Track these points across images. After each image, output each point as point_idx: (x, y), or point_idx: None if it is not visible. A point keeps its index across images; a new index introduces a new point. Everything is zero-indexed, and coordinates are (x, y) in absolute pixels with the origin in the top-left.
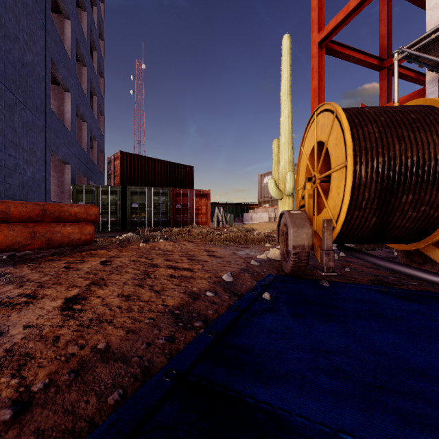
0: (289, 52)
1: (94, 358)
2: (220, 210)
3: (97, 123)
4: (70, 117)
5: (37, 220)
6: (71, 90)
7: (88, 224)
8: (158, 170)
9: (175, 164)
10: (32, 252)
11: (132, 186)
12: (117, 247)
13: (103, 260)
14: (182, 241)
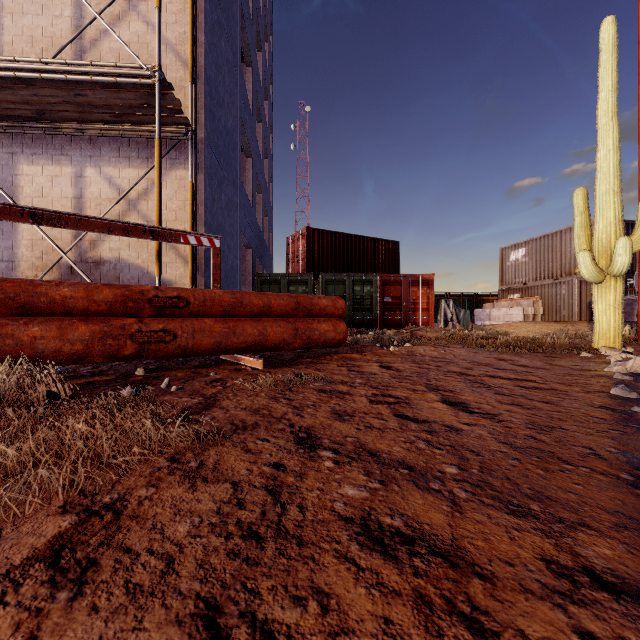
0: (614, 44)
1: (634, 460)
2: (449, 304)
3: (268, 193)
4: (252, 189)
5: (292, 315)
6: (253, 155)
7: (339, 320)
8: (351, 250)
9: (374, 240)
10: (271, 354)
11: (326, 273)
12: (353, 352)
13: (379, 365)
14: (434, 346)
